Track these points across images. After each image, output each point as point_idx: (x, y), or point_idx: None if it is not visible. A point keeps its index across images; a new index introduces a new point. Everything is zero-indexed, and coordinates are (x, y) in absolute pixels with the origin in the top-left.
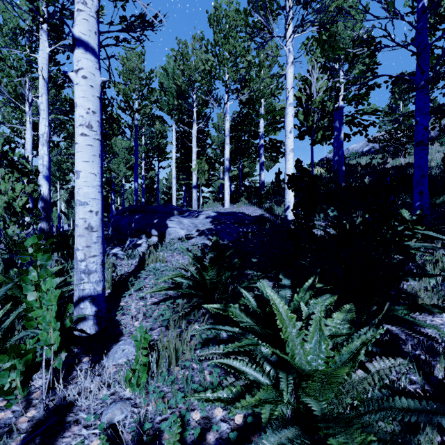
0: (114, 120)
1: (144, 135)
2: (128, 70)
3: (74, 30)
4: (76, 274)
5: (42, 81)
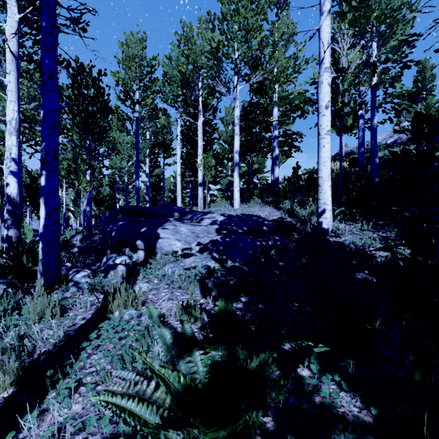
0: (111, 111)
1: (148, 131)
2: (128, 57)
3: None
4: None
5: (9, 54)
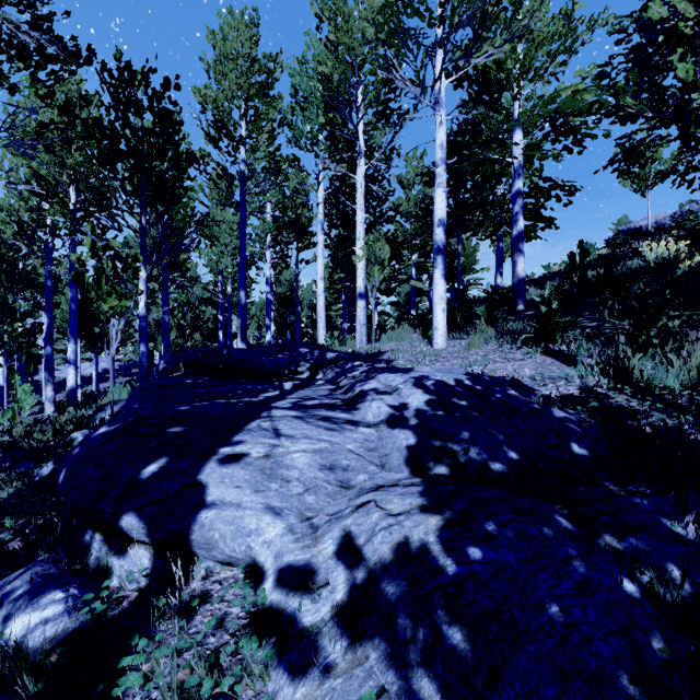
0: (190, 159)
1: (269, 202)
2: (224, 57)
3: None
4: None
5: None
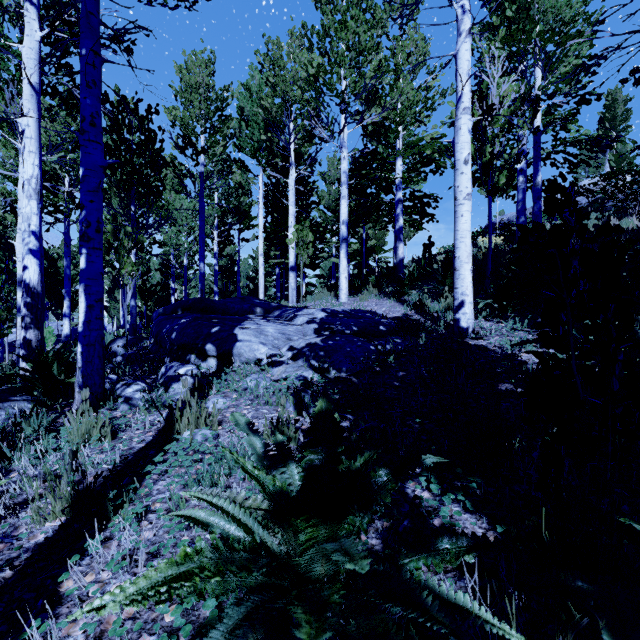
0: (166, 165)
1: (217, 191)
2: (189, 87)
3: None
4: None
5: (27, 87)
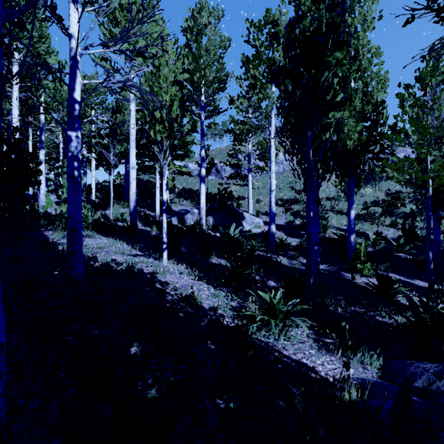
0: None
1: None
2: None
3: (41, 159)
4: (41, 202)
5: None
